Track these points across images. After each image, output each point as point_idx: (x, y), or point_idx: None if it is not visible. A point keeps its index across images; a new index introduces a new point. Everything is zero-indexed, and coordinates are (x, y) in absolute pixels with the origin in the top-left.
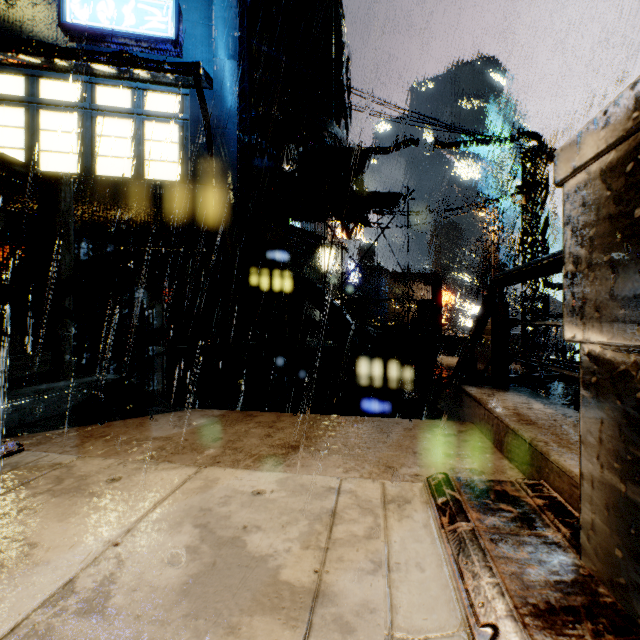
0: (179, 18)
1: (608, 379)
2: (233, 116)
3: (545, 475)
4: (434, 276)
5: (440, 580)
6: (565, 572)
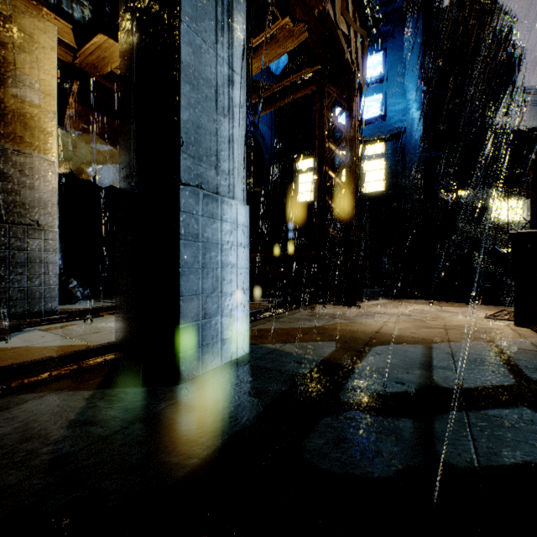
0: (385, 101)
1: None
2: (419, 145)
3: None
4: None
5: (487, 315)
6: None
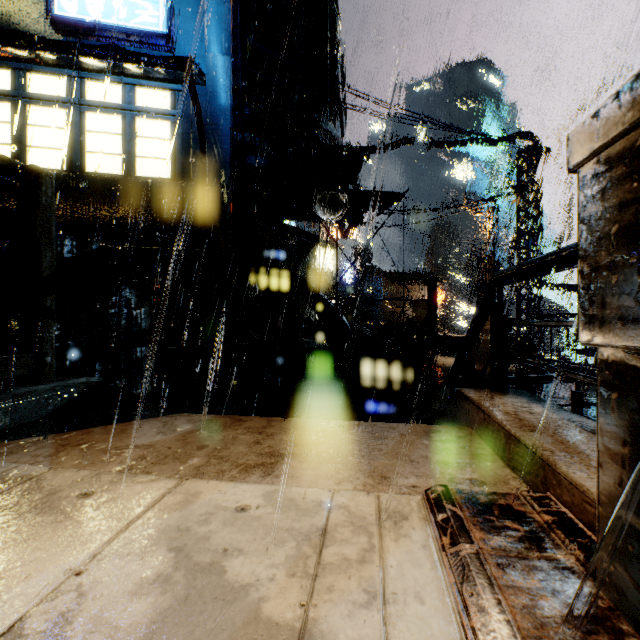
0: (171, 12)
1: (633, 388)
2: (226, 113)
3: (552, 487)
4: (429, 276)
5: (442, 614)
6: (582, 605)
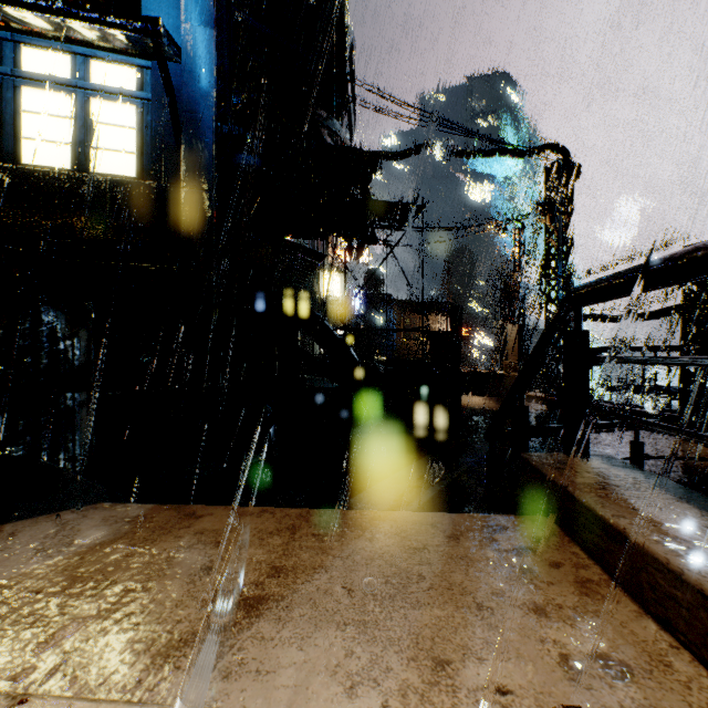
0: None
1: None
2: (208, 98)
3: None
4: (446, 306)
5: None
6: None
